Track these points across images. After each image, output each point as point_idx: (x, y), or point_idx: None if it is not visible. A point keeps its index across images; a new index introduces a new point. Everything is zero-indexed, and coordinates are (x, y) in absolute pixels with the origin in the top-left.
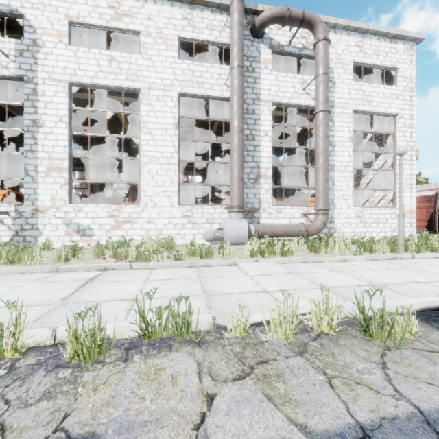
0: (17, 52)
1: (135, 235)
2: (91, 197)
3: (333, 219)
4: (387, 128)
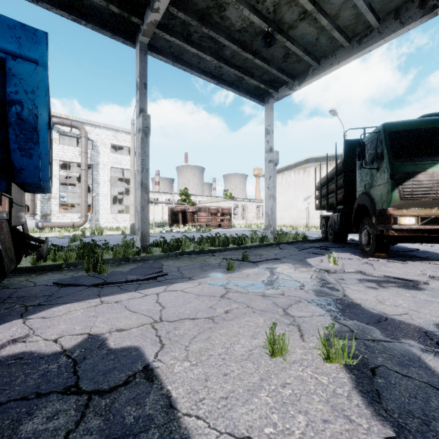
0: None
1: None
2: None
3: (99, 220)
4: None
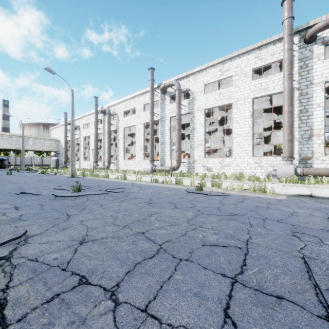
0: (188, 104)
1: (230, 172)
2: (216, 152)
3: None
4: None
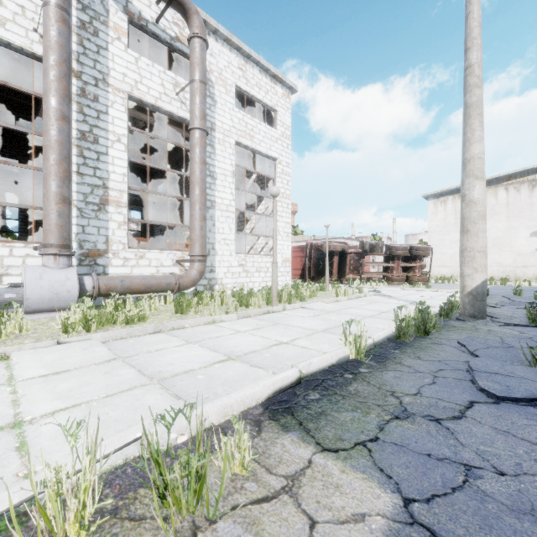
0: None
1: None
2: None
3: (214, 268)
4: (269, 172)
